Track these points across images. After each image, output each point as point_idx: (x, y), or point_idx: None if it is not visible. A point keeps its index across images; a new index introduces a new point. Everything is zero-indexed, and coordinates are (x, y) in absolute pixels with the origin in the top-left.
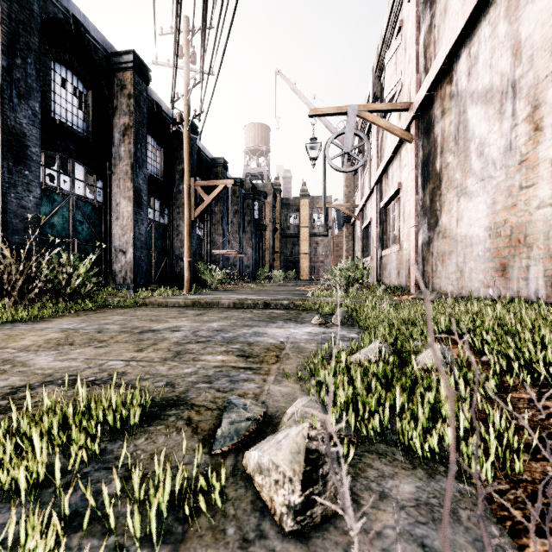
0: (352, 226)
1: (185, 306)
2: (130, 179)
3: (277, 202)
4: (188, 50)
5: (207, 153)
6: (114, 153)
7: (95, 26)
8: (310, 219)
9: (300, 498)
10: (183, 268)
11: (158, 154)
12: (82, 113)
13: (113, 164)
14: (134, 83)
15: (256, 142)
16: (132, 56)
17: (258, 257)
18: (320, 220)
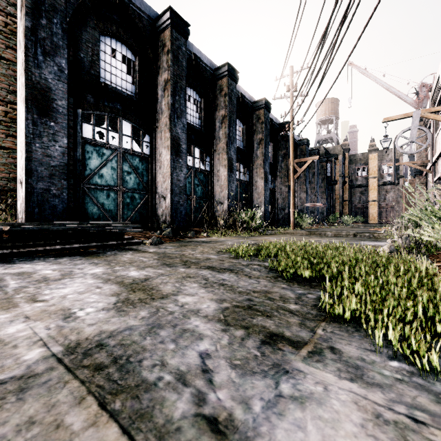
0: (424, 177)
1: (306, 235)
2: (262, 168)
3: (345, 159)
4: (292, 85)
5: (295, 137)
6: (254, 155)
7: (247, 92)
8: (378, 170)
9: (389, 251)
10: (284, 215)
11: (269, 147)
12: (241, 138)
13: (253, 160)
14: (264, 115)
15: (326, 114)
16: (264, 101)
17: (329, 205)
18: (390, 176)
